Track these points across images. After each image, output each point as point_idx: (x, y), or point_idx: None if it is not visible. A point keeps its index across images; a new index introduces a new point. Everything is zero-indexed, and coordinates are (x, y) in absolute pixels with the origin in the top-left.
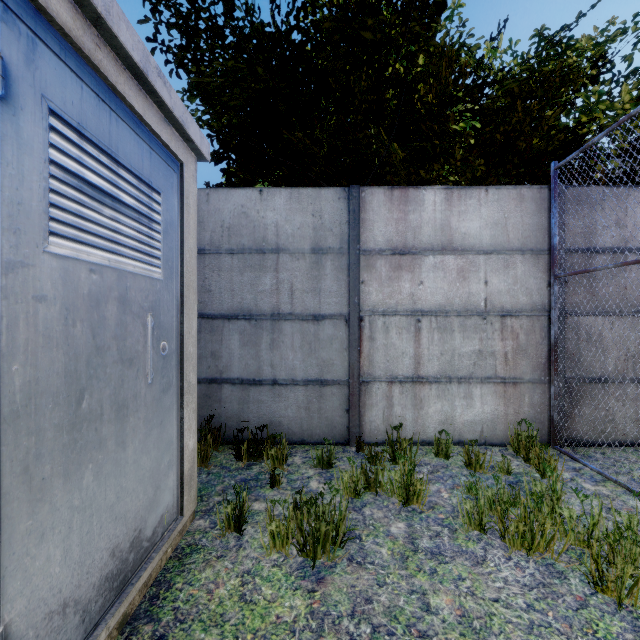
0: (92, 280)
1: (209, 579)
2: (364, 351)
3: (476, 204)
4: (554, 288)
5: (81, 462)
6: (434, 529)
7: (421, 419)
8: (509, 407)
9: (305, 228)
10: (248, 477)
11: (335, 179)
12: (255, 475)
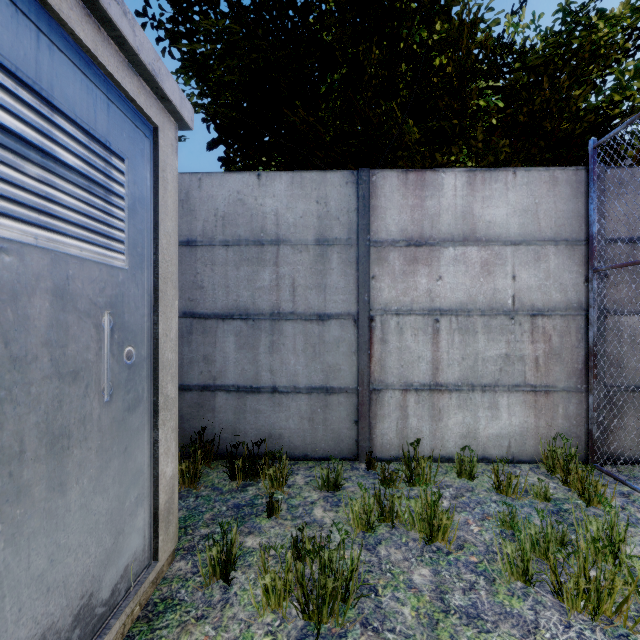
0: (2, 263)
1: None
2: (375, 355)
3: (502, 188)
4: (593, 283)
5: None
6: (467, 578)
7: (440, 432)
8: (540, 419)
9: (308, 217)
10: (242, 502)
11: (342, 164)
12: (250, 499)
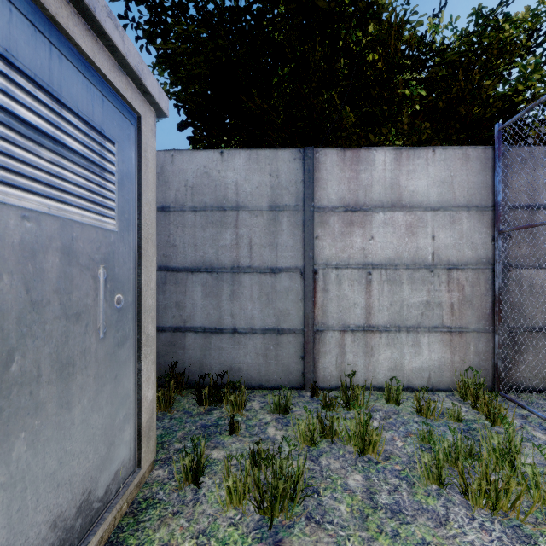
0: (25, 228)
1: (163, 541)
2: (318, 302)
3: (424, 163)
4: (498, 242)
5: (9, 432)
6: (392, 482)
7: (372, 366)
8: (455, 355)
9: (263, 187)
10: (208, 423)
11: (291, 143)
12: (215, 420)
